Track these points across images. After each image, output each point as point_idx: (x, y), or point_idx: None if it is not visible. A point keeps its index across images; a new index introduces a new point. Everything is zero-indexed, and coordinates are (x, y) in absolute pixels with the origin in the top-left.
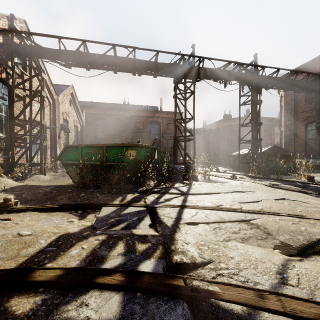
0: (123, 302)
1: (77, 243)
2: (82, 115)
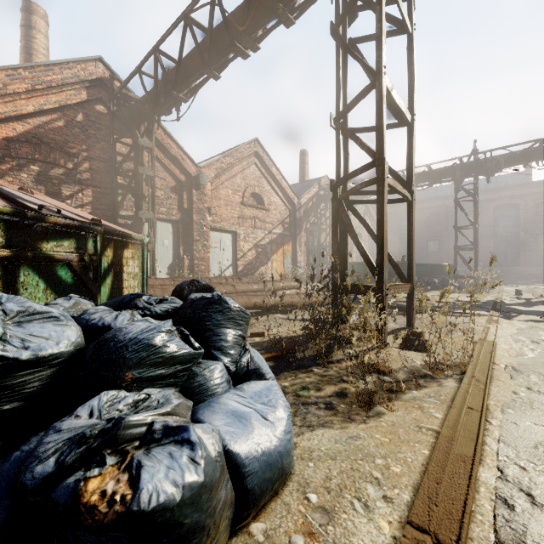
0: None
1: None
2: None
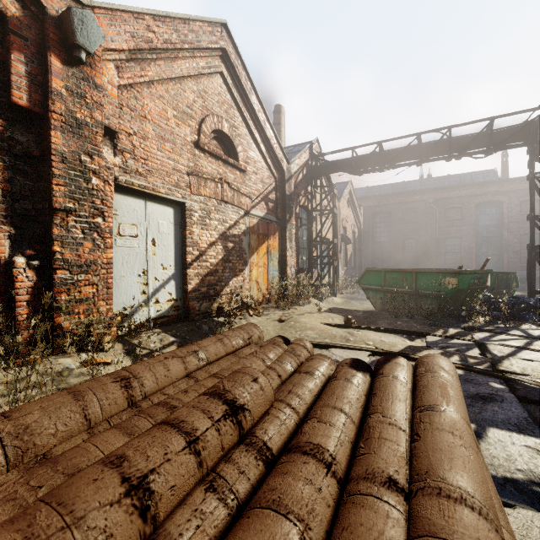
0: (464, 372)
1: (424, 350)
2: (360, 214)
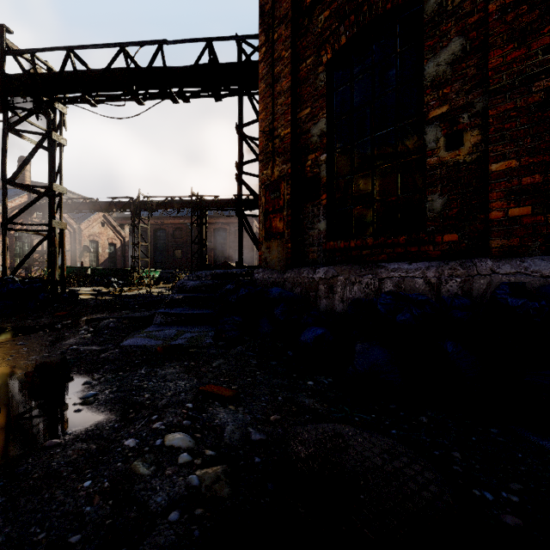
0: None
1: None
2: (123, 231)
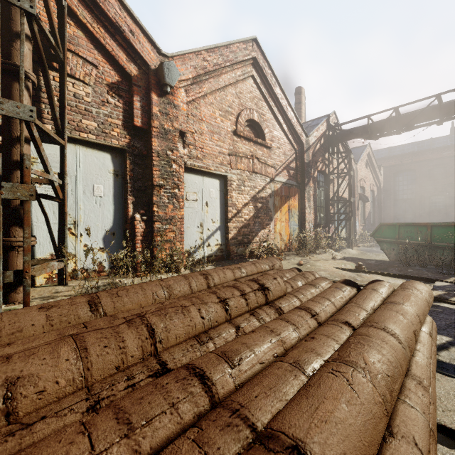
0: None
1: None
2: (379, 174)
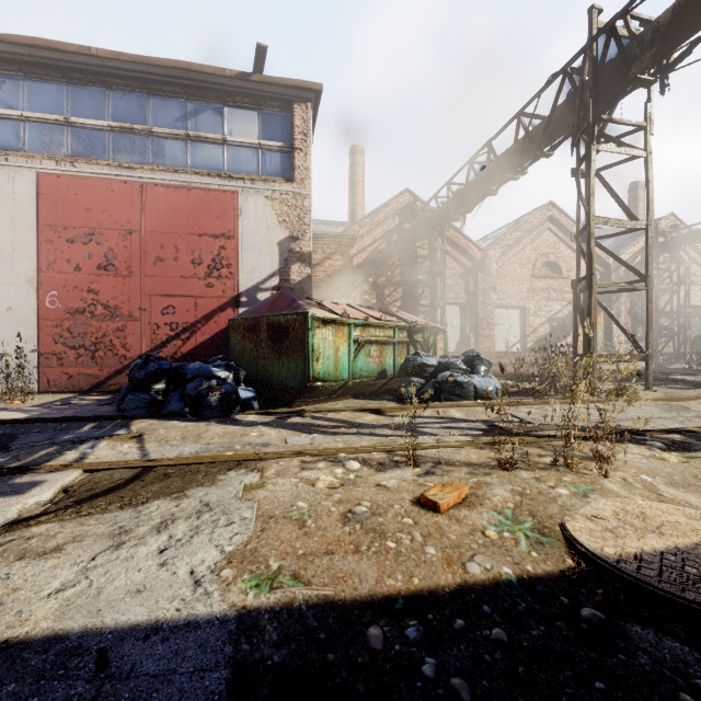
0: None
1: None
2: None
